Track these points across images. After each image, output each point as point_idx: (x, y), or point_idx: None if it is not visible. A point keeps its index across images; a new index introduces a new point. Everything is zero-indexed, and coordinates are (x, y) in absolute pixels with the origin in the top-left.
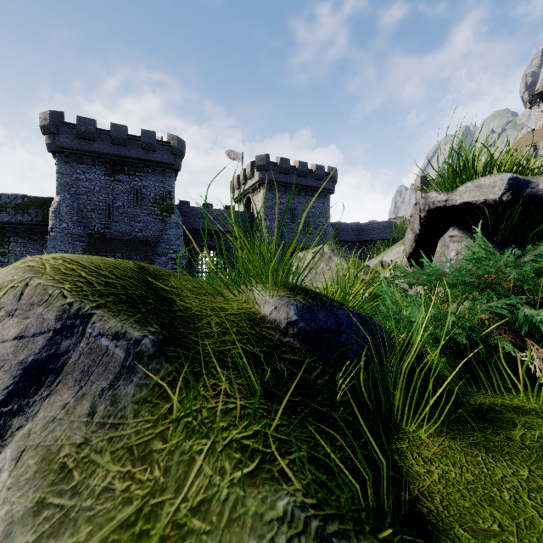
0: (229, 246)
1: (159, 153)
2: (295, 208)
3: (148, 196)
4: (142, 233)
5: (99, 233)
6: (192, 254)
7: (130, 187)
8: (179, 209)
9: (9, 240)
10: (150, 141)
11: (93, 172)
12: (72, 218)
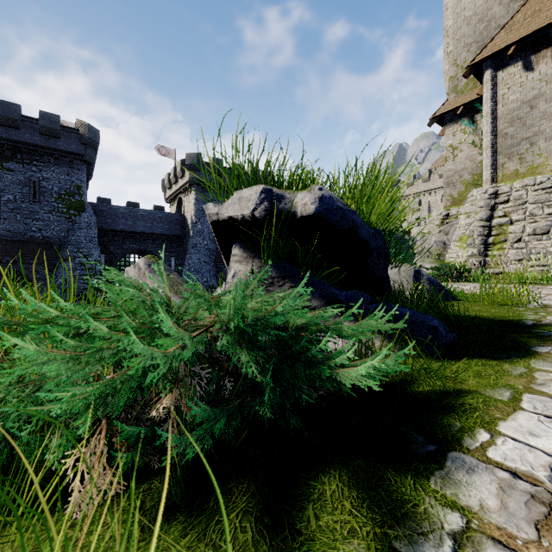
0: (156, 250)
1: (64, 141)
2: None
3: (50, 190)
4: (42, 233)
5: None
6: (110, 258)
7: (24, 178)
8: (94, 207)
9: None
10: (52, 125)
11: None
12: None
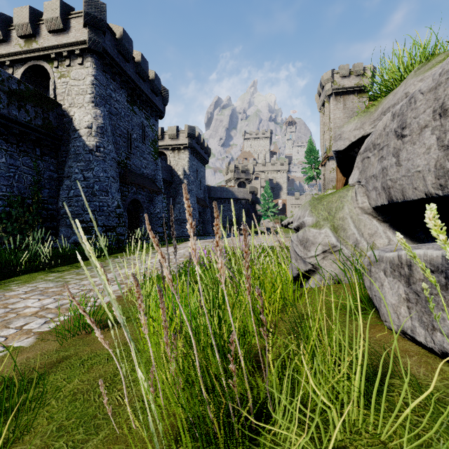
0: None
1: (157, 99)
2: (198, 170)
3: (149, 135)
4: (146, 170)
5: (124, 163)
6: None
7: (140, 122)
8: None
9: None
10: (158, 86)
11: (120, 94)
12: (113, 140)
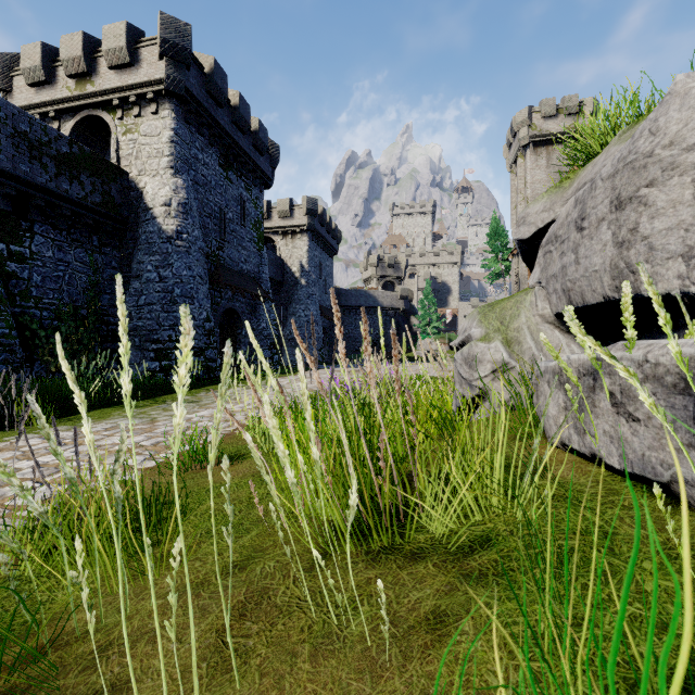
0: None
1: (263, 159)
2: (322, 264)
3: (250, 214)
4: (246, 266)
5: (214, 255)
6: None
7: (238, 195)
8: None
9: (31, 228)
10: (264, 140)
11: (210, 154)
12: (200, 222)
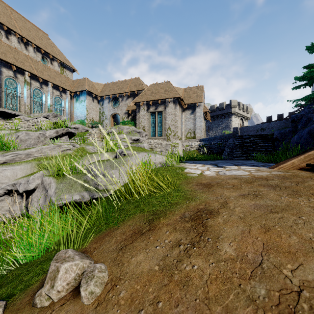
0: None
1: None
2: None
3: None
4: None
5: None
6: None
7: None
8: None
9: None
10: None
11: None
12: None
